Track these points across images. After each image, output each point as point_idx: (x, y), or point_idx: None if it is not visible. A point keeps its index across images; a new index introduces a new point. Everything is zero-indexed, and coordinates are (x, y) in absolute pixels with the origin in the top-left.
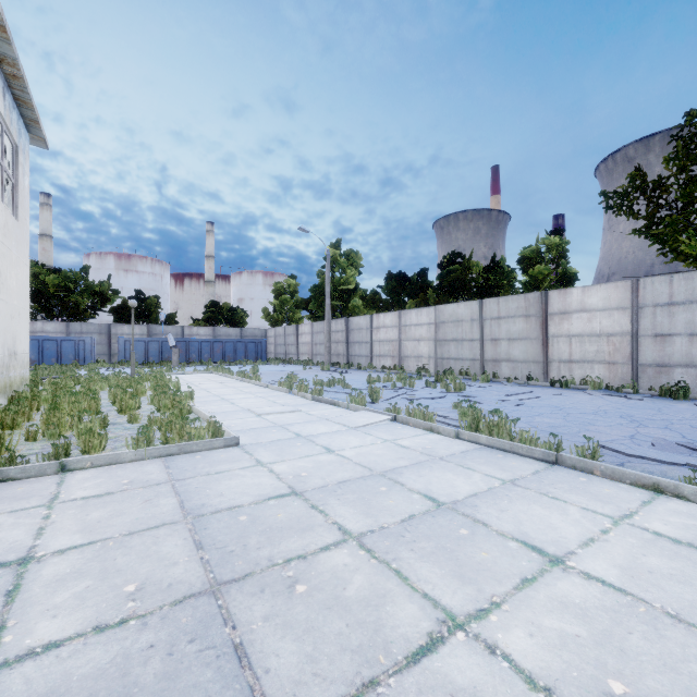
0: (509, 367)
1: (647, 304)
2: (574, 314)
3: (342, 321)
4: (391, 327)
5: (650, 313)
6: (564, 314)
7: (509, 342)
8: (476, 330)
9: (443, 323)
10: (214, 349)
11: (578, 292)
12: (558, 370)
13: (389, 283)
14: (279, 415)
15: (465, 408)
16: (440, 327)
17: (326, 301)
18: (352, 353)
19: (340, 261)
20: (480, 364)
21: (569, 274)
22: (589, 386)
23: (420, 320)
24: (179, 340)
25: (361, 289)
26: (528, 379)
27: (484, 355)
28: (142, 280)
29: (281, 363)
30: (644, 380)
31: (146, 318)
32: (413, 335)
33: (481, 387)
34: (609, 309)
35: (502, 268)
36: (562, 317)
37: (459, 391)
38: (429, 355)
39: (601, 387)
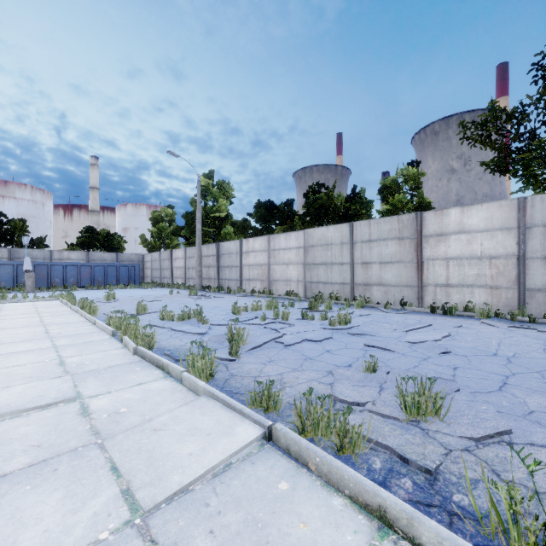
0: (380, 291)
1: (536, 223)
2: (452, 235)
3: (213, 246)
4: (260, 251)
5: (540, 233)
6: (441, 235)
7: (380, 265)
8: (346, 253)
9: (312, 247)
10: (81, 273)
11: (457, 212)
12: (433, 295)
13: (258, 211)
14: (1, 424)
15: (415, 396)
16: (309, 250)
17: (196, 226)
18: (222, 277)
19: (212, 191)
20: (350, 288)
21: (424, 204)
22: (476, 312)
23: (289, 244)
24: (38, 263)
25: (232, 217)
26: (402, 304)
27: (354, 279)
28: (20, 206)
29: (154, 286)
30: (532, 306)
31: (9, 241)
32: (282, 259)
33: (362, 315)
34: (491, 230)
35: (362, 198)
36: (438, 239)
37: (344, 325)
38: (298, 279)
39: (490, 314)
